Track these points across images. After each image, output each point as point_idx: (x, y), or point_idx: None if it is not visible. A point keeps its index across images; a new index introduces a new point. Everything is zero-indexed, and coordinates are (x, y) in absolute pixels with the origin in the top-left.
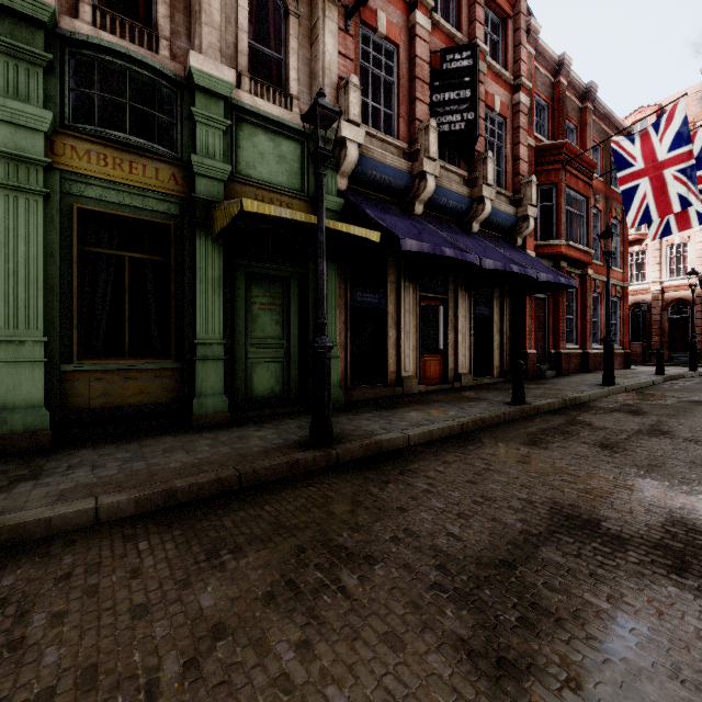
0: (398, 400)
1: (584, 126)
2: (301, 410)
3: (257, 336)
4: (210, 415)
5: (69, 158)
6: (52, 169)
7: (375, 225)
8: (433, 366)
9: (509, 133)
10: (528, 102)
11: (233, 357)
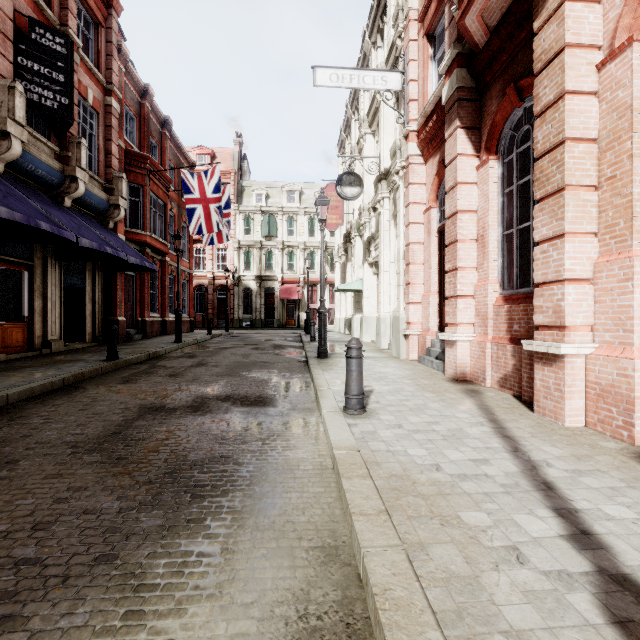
0: None
1: (163, 147)
2: None
3: None
4: None
5: None
6: None
7: None
8: (16, 334)
9: (102, 127)
10: (119, 109)
11: None
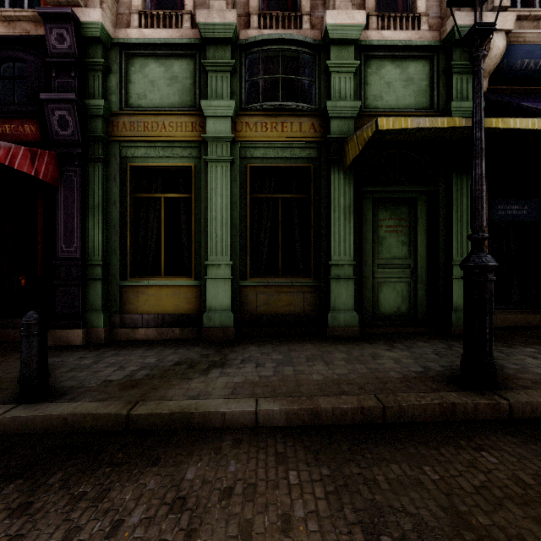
0: None
1: None
2: (430, 332)
3: (383, 257)
4: (341, 327)
5: (244, 132)
6: (235, 142)
7: (538, 115)
8: None
9: None
10: None
11: (360, 276)
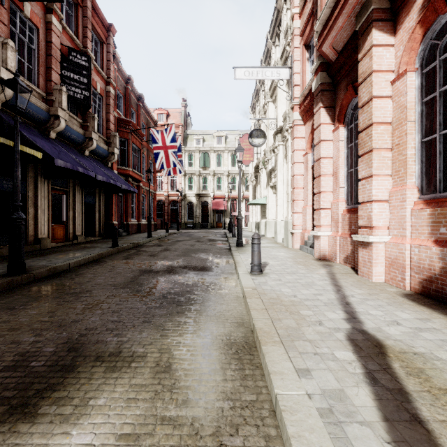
0: (42, 252)
1: (139, 113)
2: None
3: None
4: None
5: None
6: None
7: (33, 145)
8: (60, 231)
9: (104, 105)
10: (114, 93)
11: None
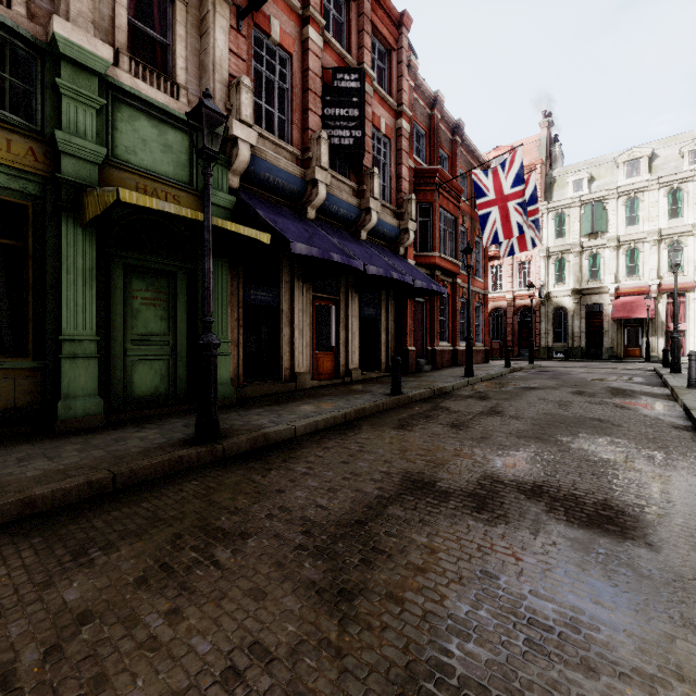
0: (291, 395)
1: (454, 156)
2: (189, 409)
3: (138, 332)
4: (79, 418)
5: None
6: None
7: (267, 226)
8: (326, 363)
9: (393, 153)
10: (409, 128)
11: (109, 354)
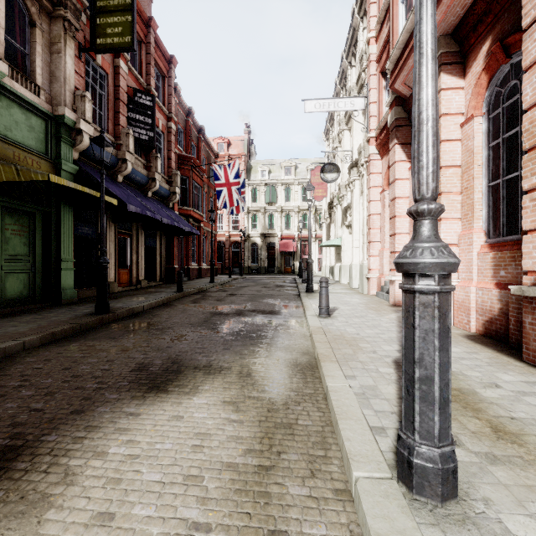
0: (112, 296)
1: (199, 147)
2: (48, 306)
3: (9, 253)
4: None
5: None
6: None
7: (108, 192)
8: (125, 276)
9: (166, 142)
10: (175, 129)
11: None
